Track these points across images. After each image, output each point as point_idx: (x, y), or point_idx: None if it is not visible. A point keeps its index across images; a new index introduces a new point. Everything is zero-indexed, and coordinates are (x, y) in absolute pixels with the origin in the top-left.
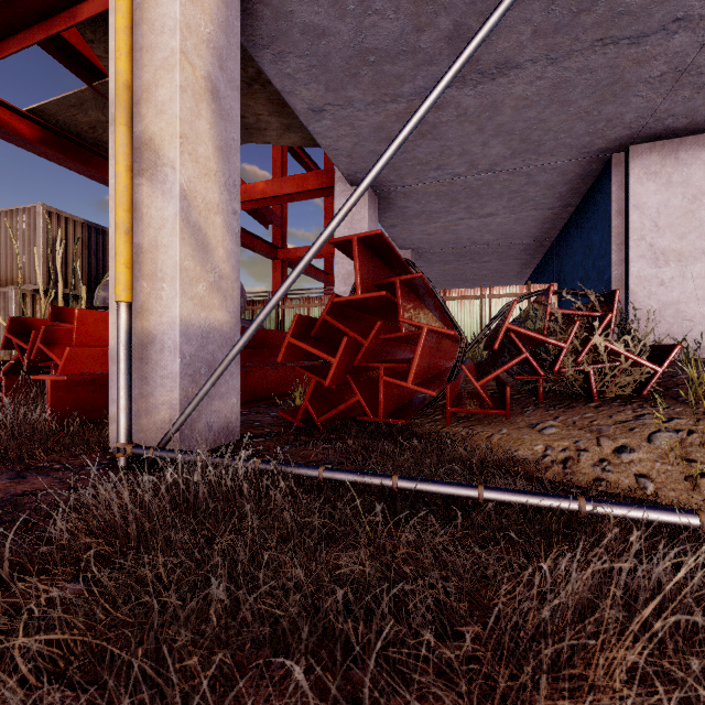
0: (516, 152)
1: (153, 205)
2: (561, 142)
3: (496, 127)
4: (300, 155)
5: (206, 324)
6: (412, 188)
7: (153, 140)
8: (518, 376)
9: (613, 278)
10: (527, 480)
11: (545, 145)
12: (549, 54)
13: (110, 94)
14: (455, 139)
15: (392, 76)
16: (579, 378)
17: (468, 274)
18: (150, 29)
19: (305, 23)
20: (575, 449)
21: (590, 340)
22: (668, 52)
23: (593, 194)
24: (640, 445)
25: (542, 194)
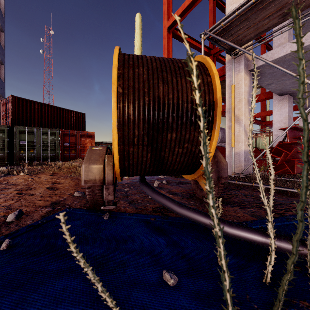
0: None
1: (237, 128)
2: None
3: None
4: None
5: (247, 150)
6: None
7: (237, 115)
8: None
9: None
10: None
11: None
12: None
13: (226, 106)
14: None
15: None
16: None
17: None
18: (236, 94)
19: (269, 72)
20: None
21: None
22: None
23: None
24: None
25: None
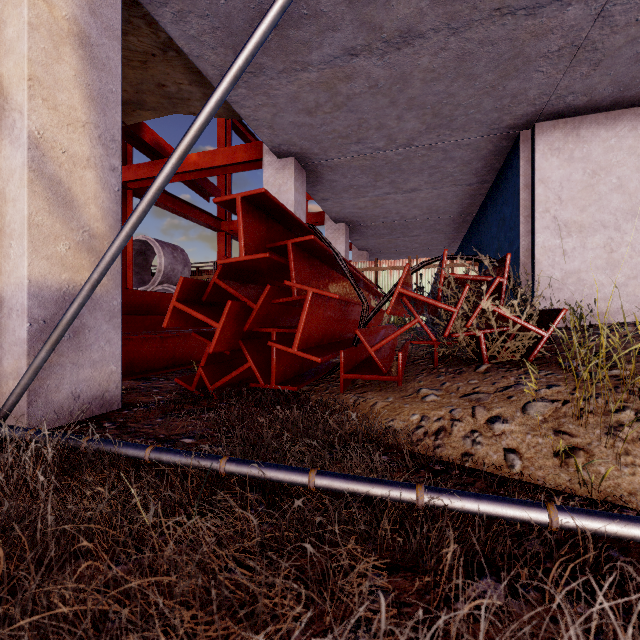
0: (430, 127)
1: (1, 154)
2: (471, 118)
3: (408, 100)
4: (244, 134)
5: (70, 286)
6: (337, 162)
7: (1, 82)
8: (415, 341)
9: (520, 248)
10: (393, 455)
11: (457, 121)
12: (450, 23)
13: None
14: (370, 112)
15: (299, 42)
16: (472, 343)
17: (401, 247)
18: None
19: None
20: (450, 420)
21: (479, 305)
22: (563, 25)
23: (505, 170)
24: (514, 415)
25: (459, 170)
